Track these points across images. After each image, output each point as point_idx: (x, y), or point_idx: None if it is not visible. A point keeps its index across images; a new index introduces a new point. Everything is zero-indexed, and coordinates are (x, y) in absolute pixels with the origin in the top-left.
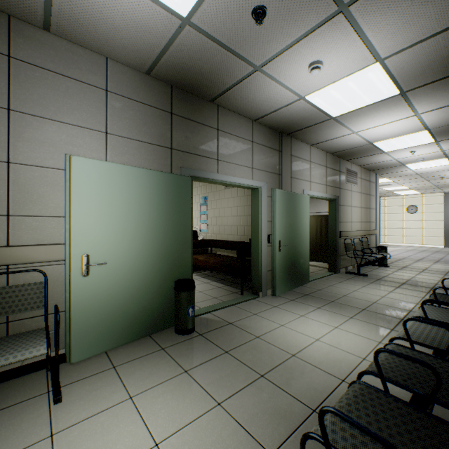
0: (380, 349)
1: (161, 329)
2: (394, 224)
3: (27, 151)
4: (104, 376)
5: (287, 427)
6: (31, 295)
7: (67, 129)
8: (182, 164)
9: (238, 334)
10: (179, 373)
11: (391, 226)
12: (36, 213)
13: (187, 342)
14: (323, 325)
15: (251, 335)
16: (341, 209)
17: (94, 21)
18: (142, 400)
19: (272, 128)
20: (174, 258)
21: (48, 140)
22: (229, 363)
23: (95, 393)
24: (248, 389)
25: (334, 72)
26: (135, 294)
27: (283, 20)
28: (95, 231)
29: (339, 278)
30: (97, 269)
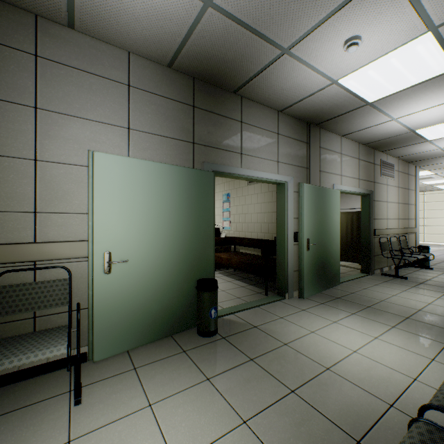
0: None
1: (183, 329)
2: (435, 222)
3: (53, 149)
4: (124, 378)
5: None
6: (55, 292)
7: (91, 126)
8: (204, 159)
9: (264, 340)
10: (201, 381)
11: (431, 224)
12: (61, 210)
13: (209, 346)
14: (359, 334)
15: (278, 342)
16: (375, 205)
17: (115, 12)
18: (162, 409)
19: (299, 119)
20: (196, 256)
21: (73, 137)
22: (254, 372)
23: (115, 396)
24: (276, 406)
25: (374, 48)
26: (157, 293)
27: None
28: (116, 228)
29: (374, 281)
30: (118, 267)
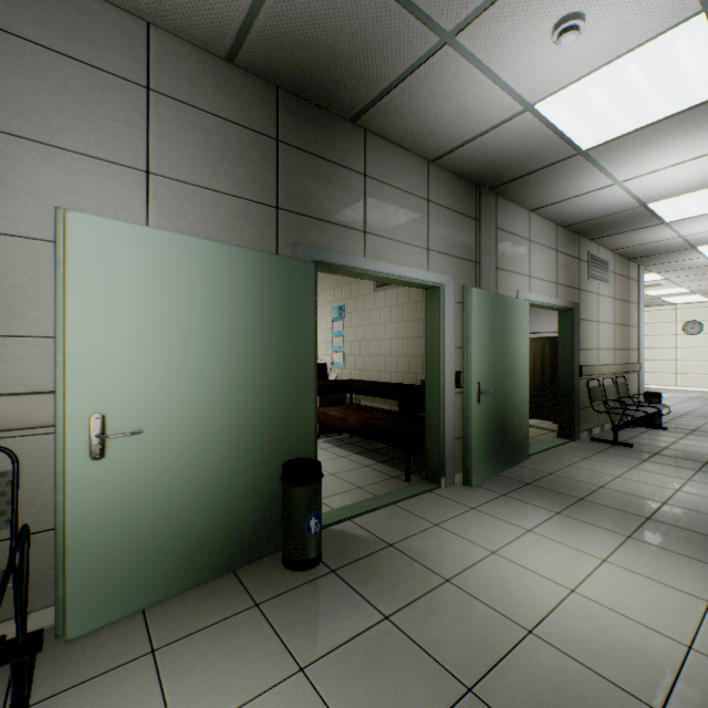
0: None
1: (256, 557)
2: (660, 354)
3: None
4: (127, 676)
5: None
6: None
7: (65, 161)
8: (298, 238)
9: (408, 573)
10: (288, 674)
11: (654, 357)
12: None
13: (306, 590)
14: (575, 553)
15: (434, 576)
16: (581, 326)
17: None
18: None
19: (463, 177)
20: (281, 418)
21: (25, 182)
22: (393, 648)
23: None
24: None
25: (604, 42)
26: (204, 491)
27: None
28: (118, 366)
29: (582, 451)
30: (122, 444)
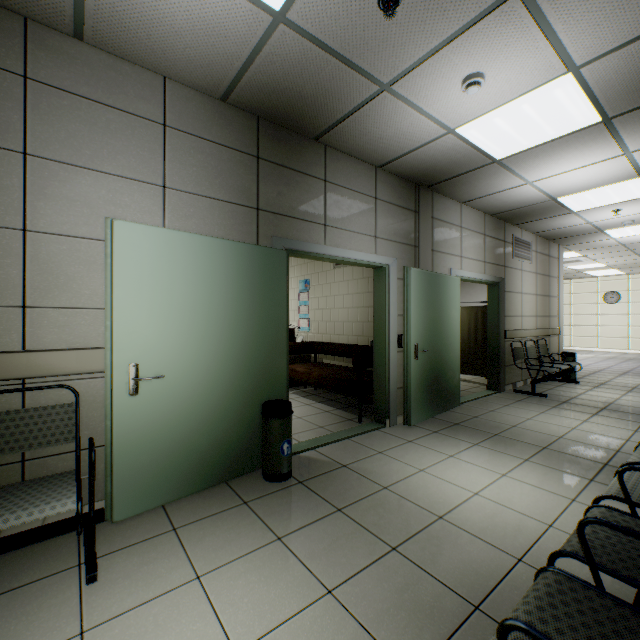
0: (589, 518)
1: (243, 473)
2: (584, 320)
3: (51, 214)
4: (159, 542)
5: (436, 633)
6: (56, 423)
7: (108, 181)
8: (274, 232)
9: (356, 483)
10: (270, 541)
11: (579, 323)
12: (64, 304)
13: (281, 494)
14: (483, 471)
15: (375, 485)
16: (506, 297)
17: (145, 22)
18: (215, 581)
19: (405, 178)
20: (261, 369)
21: (81, 198)
22: (343, 527)
23: (147, 568)
24: (372, 568)
25: (501, 90)
26: (205, 421)
27: (426, 10)
28: (147, 329)
29: (505, 400)
30: (150, 385)
